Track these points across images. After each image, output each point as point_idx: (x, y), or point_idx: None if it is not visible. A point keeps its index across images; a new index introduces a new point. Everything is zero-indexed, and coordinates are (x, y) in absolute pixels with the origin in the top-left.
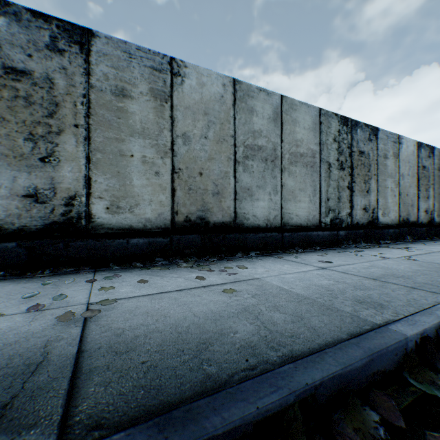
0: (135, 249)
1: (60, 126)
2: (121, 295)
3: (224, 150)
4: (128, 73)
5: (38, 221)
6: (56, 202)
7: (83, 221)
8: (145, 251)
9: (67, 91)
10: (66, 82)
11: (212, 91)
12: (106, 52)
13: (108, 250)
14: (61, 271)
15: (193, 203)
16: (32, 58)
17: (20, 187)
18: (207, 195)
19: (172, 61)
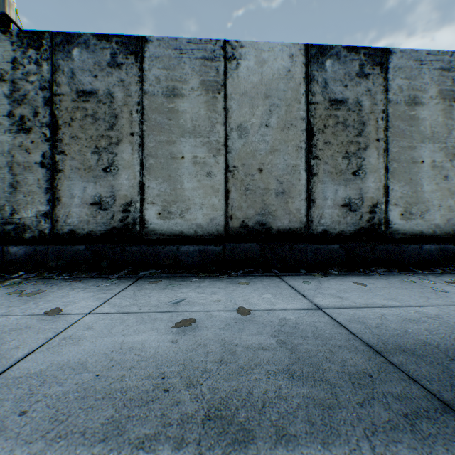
0: (426, 255)
1: (365, 143)
2: None
3: None
4: (418, 81)
5: (350, 226)
6: (362, 210)
7: (382, 227)
8: (435, 258)
9: (369, 110)
10: (369, 102)
11: None
12: (400, 65)
13: (403, 255)
14: (378, 272)
15: None
16: (346, 88)
17: (338, 198)
18: None
19: None
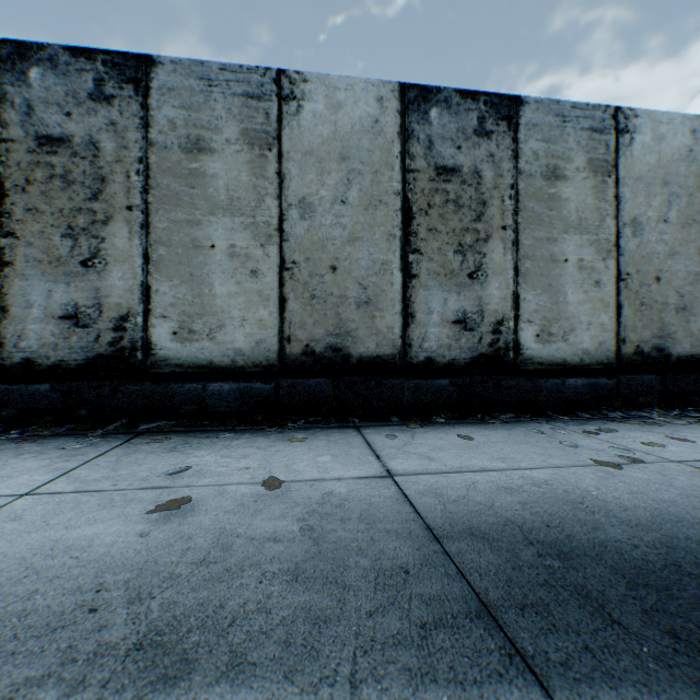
0: (570, 394)
1: (487, 231)
2: (690, 455)
3: (692, 237)
4: (561, 145)
5: (465, 353)
6: (483, 329)
7: (510, 354)
8: (583, 397)
9: (493, 184)
10: (492, 172)
11: (672, 145)
12: (535, 122)
13: (540, 393)
14: (502, 418)
15: (645, 326)
16: (460, 151)
17: (449, 311)
18: (665, 312)
19: (616, 112)
